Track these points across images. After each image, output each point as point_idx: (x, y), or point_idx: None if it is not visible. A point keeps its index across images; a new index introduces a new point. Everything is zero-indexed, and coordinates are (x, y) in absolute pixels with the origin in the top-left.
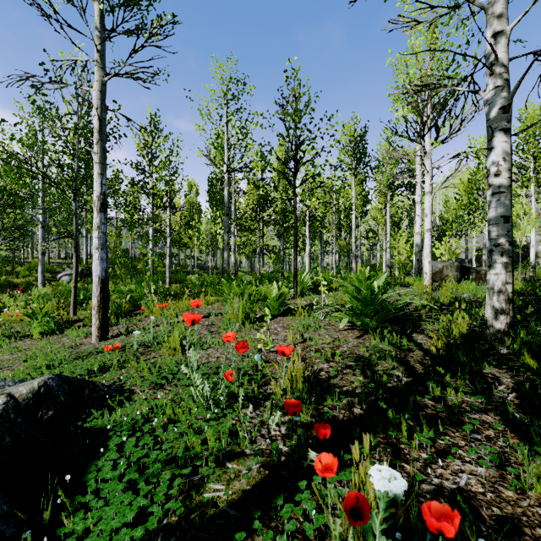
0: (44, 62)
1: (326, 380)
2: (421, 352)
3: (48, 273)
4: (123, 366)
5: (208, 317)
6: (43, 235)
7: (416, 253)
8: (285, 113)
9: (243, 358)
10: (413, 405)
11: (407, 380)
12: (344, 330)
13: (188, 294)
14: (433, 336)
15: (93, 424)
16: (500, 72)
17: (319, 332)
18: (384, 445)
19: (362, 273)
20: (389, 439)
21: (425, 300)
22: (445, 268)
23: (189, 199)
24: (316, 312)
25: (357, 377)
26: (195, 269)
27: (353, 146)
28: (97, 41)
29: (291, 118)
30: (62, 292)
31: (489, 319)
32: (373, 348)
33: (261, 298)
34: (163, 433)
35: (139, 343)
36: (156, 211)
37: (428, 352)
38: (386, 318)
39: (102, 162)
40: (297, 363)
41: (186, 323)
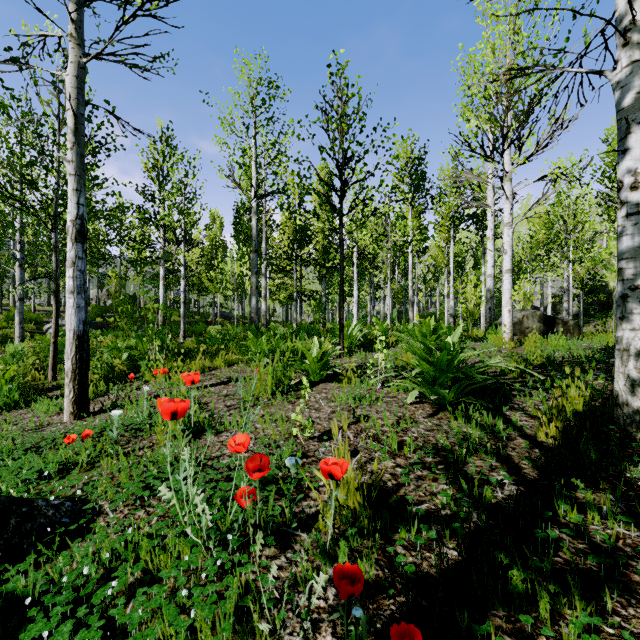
0: (11, 48)
1: (394, 491)
2: (525, 440)
3: (32, 324)
4: (97, 462)
5: (227, 383)
6: (21, 276)
7: (487, 299)
8: (328, 120)
9: (271, 450)
10: (539, 542)
11: (519, 494)
12: (410, 405)
13: (206, 351)
14: (534, 413)
15: (9, 588)
16: (639, 40)
17: (376, 407)
18: (510, 638)
19: (426, 325)
20: (516, 623)
21: (513, 361)
22: (525, 318)
23: (212, 234)
24: (370, 376)
25: (440, 485)
26: (218, 318)
27: (410, 170)
28: (72, 8)
29: (336, 125)
30: (42, 348)
31: (621, 393)
32: (458, 437)
33: (298, 359)
34: (129, 601)
35: (128, 424)
36: (171, 248)
37: (535, 440)
38: (468, 388)
39: (79, 174)
40: (352, 469)
41: (165, 418)
